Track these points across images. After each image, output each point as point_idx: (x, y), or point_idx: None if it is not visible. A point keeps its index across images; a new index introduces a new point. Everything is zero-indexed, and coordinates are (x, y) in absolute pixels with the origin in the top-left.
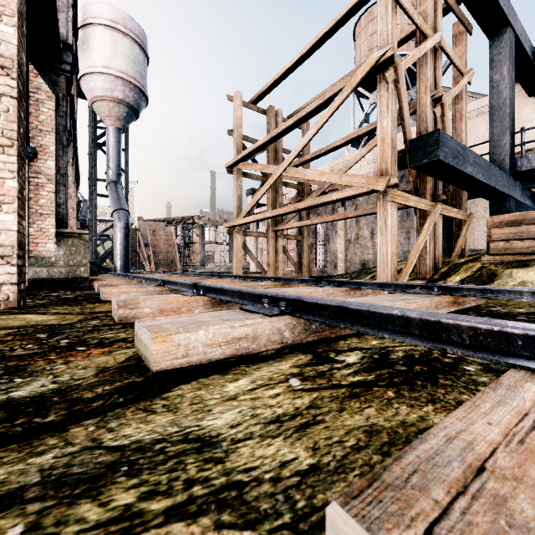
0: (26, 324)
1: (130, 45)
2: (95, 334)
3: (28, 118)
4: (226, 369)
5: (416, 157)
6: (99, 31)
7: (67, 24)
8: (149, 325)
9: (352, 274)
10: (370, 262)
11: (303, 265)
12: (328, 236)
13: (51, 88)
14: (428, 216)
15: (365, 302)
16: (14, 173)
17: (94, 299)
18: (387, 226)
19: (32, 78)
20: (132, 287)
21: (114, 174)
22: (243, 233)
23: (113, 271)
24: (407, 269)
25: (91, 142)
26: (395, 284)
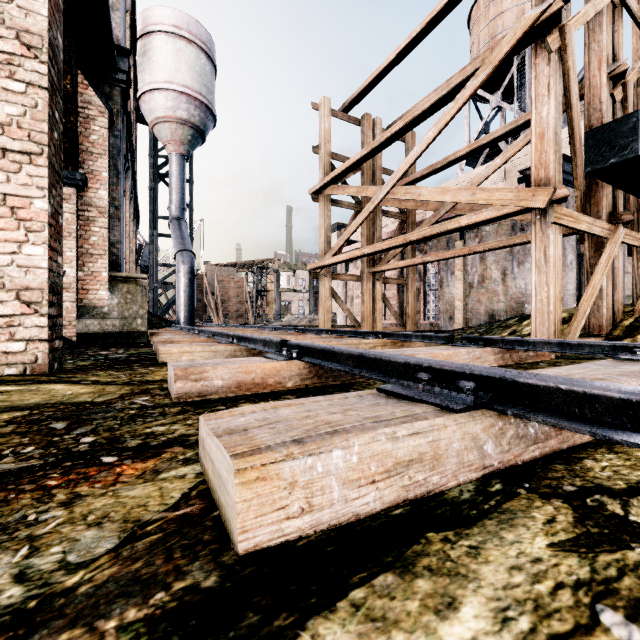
0: (46, 402)
1: (196, 54)
2: (138, 425)
3: (77, 138)
4: (401, 550)
5: (597, 156)
6: (161, 40)
7: (122, 26)
8: (225, 429)
9: (478, 328)
10: (501, 312)
11: (407, 316)
12: (441, 279)
13: (103, 101)
14: (604, 245)
15: (585, 377)
16: (44, 190)
17: (148, 361)
18: (548, 260)
19: (81, 90)
20: (197, 345)
21: (177, 209)
22: (332, 276)
23: (176, 324)
24: (578, 321)
25: (152, 173)
26: (590, 344)
